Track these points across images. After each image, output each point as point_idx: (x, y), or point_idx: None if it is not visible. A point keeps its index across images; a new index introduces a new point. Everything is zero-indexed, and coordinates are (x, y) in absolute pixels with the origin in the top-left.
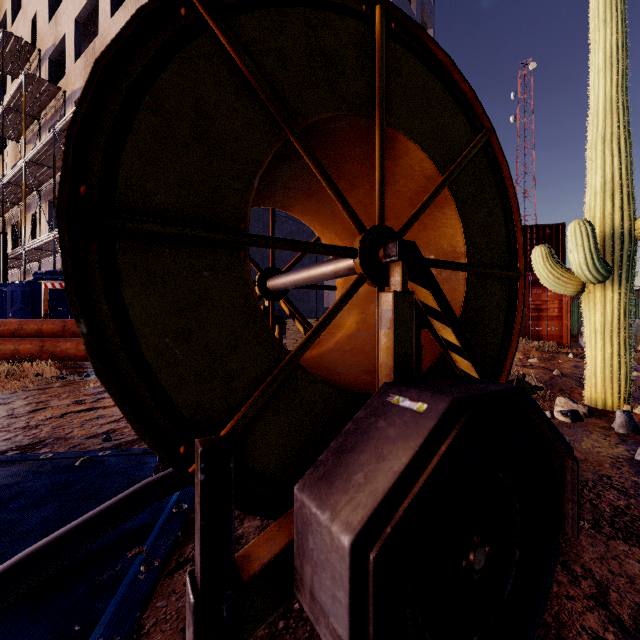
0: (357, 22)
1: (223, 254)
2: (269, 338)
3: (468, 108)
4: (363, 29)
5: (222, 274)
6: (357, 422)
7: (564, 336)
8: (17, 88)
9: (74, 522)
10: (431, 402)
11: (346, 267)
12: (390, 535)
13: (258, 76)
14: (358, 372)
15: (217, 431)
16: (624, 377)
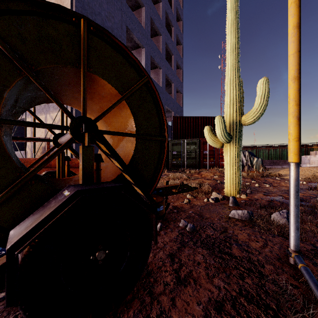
0: (70, 25)
1: None
2: (14, 166)
3: (137, 67)
4: (73, 29)
5: None
6: (48, 202)
7: None
8: None
9: None
10: (71, 192)
11: None
12: (27, 245)
13: (5, 46)
14: None
15: None
16: (237, 182)
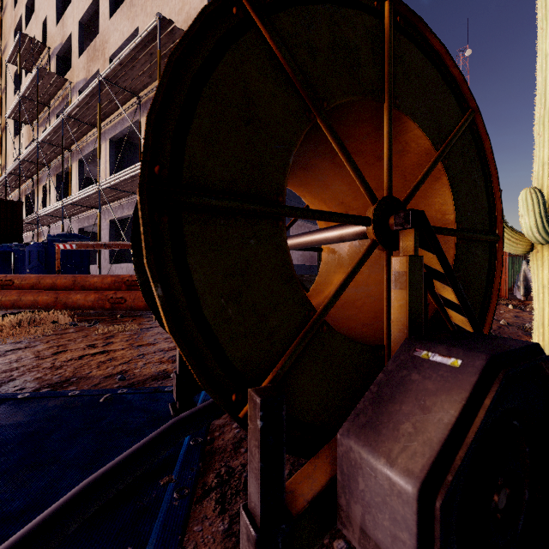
0: (370, 16)
1: (265, 224)
2: (301, 298)
3: (457, 91)
4: (375, 22)
5: (265, 242)
6: (388, 374)
7: (502, 289)
8: (31, 80)
9: (121, 455)
10: (465, 358)
11: (353, 233)
12: (452, 483)
13: (294, 66)
14: (356, 325)
15: (261, 380)
16: None
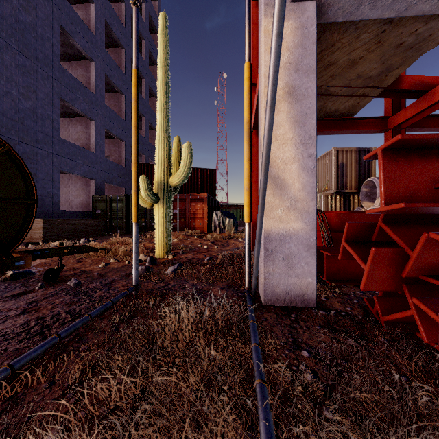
0: None
1: None
2: None
3: None
4: None
5: None
6: None
7: (205, 227)
8: None
9: None
10: None
11: None
12: None
13: None
14: None
15: None
16: (165, 243)
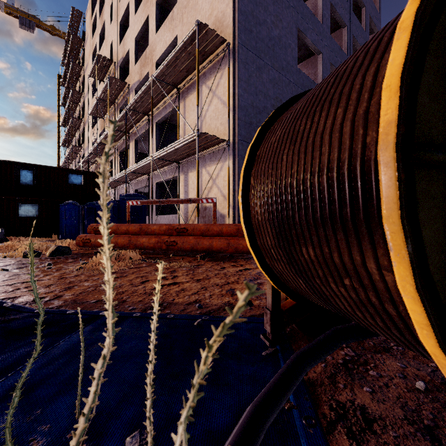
0: None
1: None
2: None
3: None
4: None
5: None
6: None
7: None
8: (104, 87)
9: (270, 383)
10: None
11: None
12: None
13: None
14: None
15: None
16: None
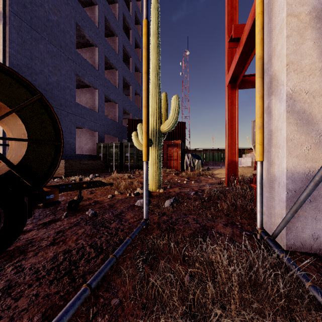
0: None
1: None
2: None
3: (29, 86)
4: None
5: None
6: None
7: (178, 167)
8: None
9: None
10: None
11: None
12: None
13: None
14: None
15: None
16: (157, 179)
